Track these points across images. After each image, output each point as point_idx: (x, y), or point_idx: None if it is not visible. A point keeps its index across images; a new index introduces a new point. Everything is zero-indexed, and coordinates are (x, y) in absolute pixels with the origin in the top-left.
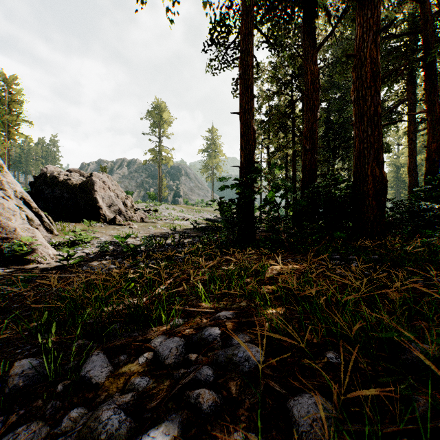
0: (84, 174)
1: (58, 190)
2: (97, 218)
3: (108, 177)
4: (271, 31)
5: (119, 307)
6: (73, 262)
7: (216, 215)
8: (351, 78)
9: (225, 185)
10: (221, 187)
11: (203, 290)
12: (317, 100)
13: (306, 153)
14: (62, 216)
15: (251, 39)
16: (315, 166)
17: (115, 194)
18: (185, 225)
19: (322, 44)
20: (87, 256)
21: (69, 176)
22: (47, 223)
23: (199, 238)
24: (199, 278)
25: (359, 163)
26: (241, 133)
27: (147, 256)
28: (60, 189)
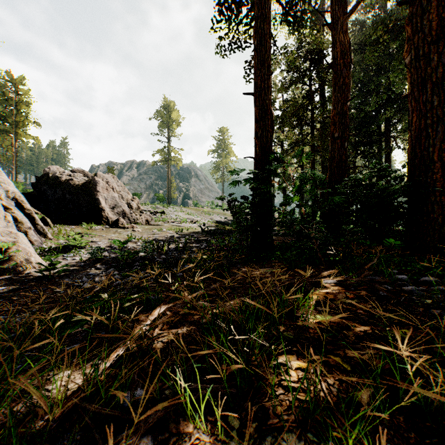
0: (88, 175)
1: (60, 191)
2: (99, 221)
3: (114, 178)
4: (290, 6)
5: (20, 406)
6: (57, 272)
7: (226, 217)
8: (373, 69)
9: (237, 181)
10: (232, 182)
11: (190, 393)
12: (348, 77)
13: (334, 142)
14: (64, 218)
15: (269, 3)
16: (346, 158)
17: (119, 195)
18: (193, 228)
19: (354, 9)
20: (77, 264)
21: (72, 176)
22: (41, 225)
23: (206, 243)
24: (165, 403)
25: (418, 145)
26: (256, 117)
27: (143, 266)
28: (61, 190)
